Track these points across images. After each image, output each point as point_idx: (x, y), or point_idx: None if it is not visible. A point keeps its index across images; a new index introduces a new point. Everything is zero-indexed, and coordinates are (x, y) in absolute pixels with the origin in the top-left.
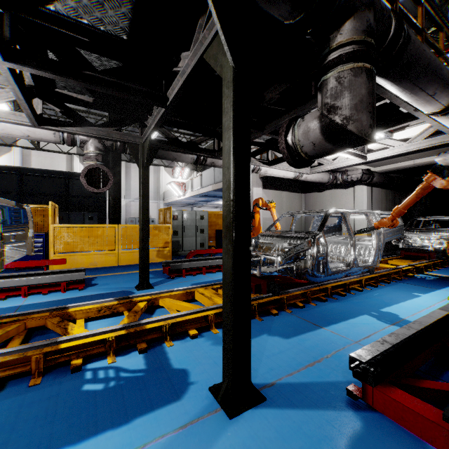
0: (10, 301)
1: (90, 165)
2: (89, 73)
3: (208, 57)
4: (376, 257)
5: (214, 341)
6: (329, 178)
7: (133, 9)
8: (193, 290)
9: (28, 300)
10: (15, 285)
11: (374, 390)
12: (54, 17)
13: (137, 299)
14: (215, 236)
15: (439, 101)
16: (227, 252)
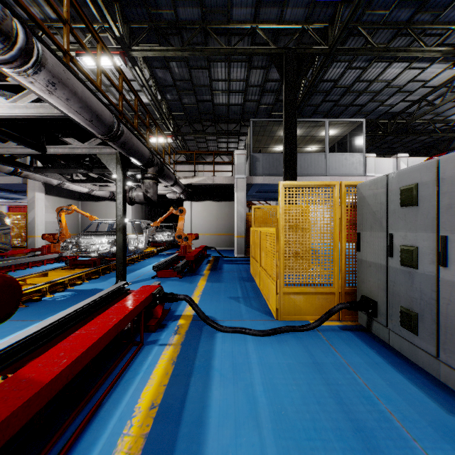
0: None
1: None
2: (5, 129)
3: (101, 158)
4: (145, 244)
5: (92, 283)
6: (110, 195)
7: None
8: (47, 272)
9: None
10: None
11: (159, 272)
12: None
13: None
14: None
15: (170, 183)
16: (120, 237)
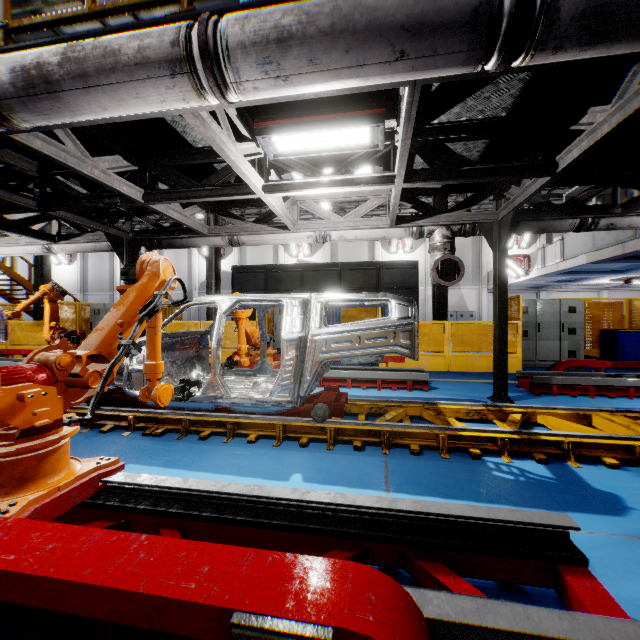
0: (369, 391)
1: (441, 257)
2: (466, 168)
3: None
4: None
5: None
6: None
7: (524, 85)
8: (588, 413)
9: (384, 393)
10: (371, 377)
11: None
12: (436, 128)
13: (507, 409)
14: (597, 340)
15: None
16: None
